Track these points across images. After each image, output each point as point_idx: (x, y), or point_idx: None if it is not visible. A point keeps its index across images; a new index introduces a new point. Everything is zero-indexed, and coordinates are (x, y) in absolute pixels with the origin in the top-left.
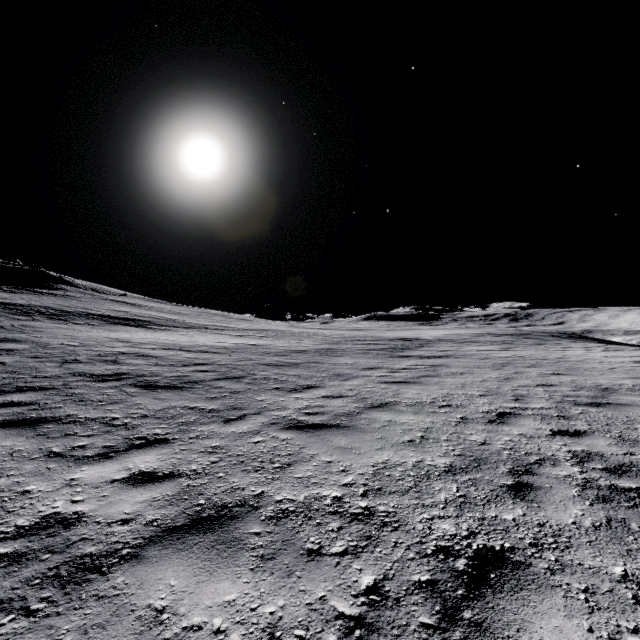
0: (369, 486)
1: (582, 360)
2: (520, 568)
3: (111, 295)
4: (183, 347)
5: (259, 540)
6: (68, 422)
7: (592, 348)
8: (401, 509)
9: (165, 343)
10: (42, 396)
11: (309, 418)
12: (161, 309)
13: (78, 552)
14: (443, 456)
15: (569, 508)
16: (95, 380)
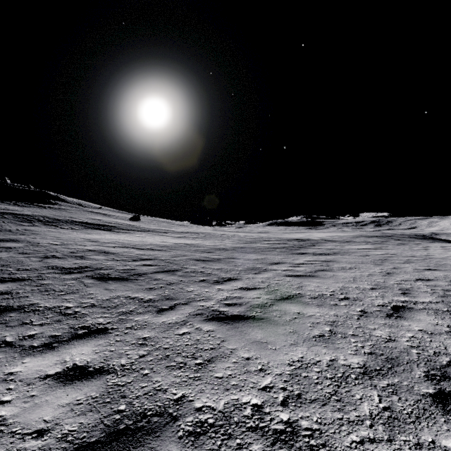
0: (288, 391)
1: (445, 257)
2: None
3: (91, 208)
4: (136, 246)
5: None
6: (29, 311)
7: (448, 247)
8: (325, 426)
9: (123, 242)
10: (17, 286)
11: (229, 309)
12: (125, 218)
13: None
14: (354, 354)
15: None
16: (63, 272)
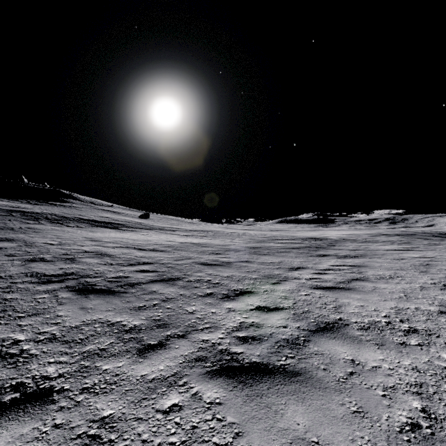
0: None
1: None
2: None
3: (102, 206)
4: (138, 245)
5: None
6: None
7: None
8: None
9: (126, 242)
10: None
11: (244, 349)
12: (134, 215)
13: None
14: None
15: None
16: (40, 281)
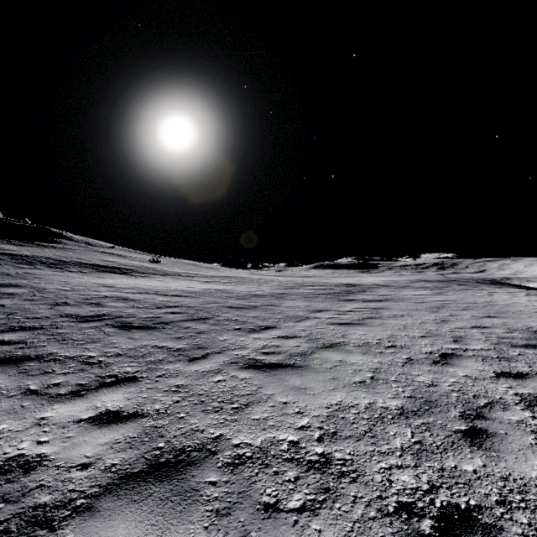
0: (324, 430)
1: (509, 304)
2: (492, 533)
3: (102, 248)
4: (158, 291)
5: (215, 491)
6: (49, 360)
7: (515, 293)
8: (358, 456)
9: (143, 288)
10: (30, 335)
11: (266, 357)
12: (142, 259)
13: (32, 502)
14: (394, 398)
15: (530, 458)
16: (79, 321)
